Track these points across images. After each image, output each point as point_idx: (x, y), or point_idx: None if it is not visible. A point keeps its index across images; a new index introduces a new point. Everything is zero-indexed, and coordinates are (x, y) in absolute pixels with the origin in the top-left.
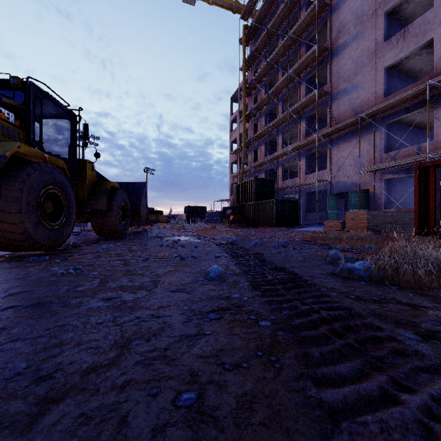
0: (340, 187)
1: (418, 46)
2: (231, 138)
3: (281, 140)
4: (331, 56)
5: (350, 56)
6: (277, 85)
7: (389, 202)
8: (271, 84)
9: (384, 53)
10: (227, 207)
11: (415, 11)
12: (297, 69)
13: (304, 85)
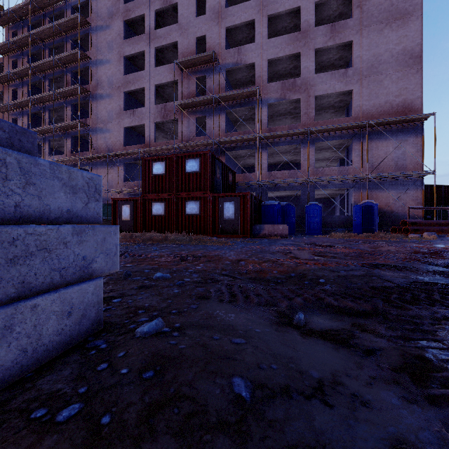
0: None
1: (139, 124)
2: None
3: (48, 147)
4: (92, 98)
5: (105, 106)
6: (42, 95)
7: None
8: (36, 85)
9: (124, 118)
10: None
11: (143, 99)
12: (63, 92)
13: (70, 108)
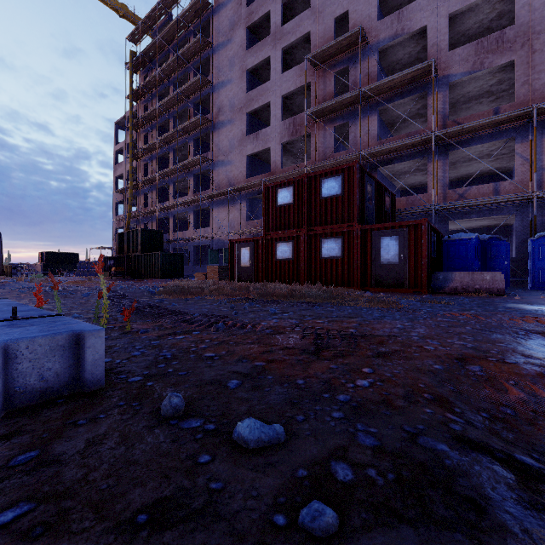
0: (220, 244)
1: (264, 149)
2: (116, 173)
3: (173, 190)
4: (214, 128)
5: (227, 135)
6: (167, 135)
7: None
8: (163, 127)
9: (247, 144)
10: (108, 257)
11: (268, 118)
12: (186, 127)
13: (193, 143)
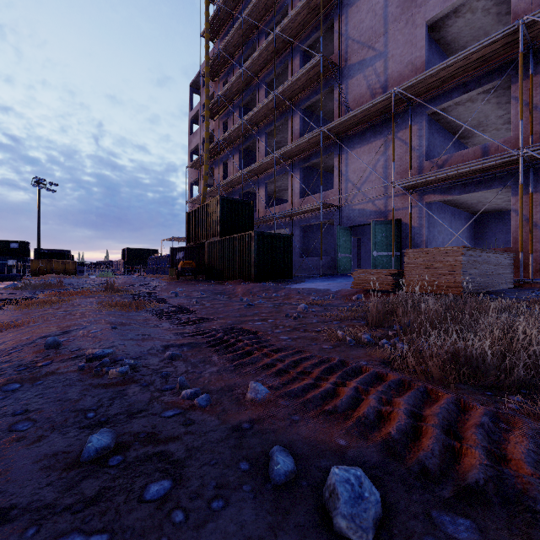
0: (354, 217)
1: None
2: (191, 146)
3: (264, 145)
4: (340, 10)
5: (370, 6)
6: (257, 53)
7: (428, 240)
8: None
9: None
10: (177, 248)
11: None
12: (288, 27)
13: (298, 57)
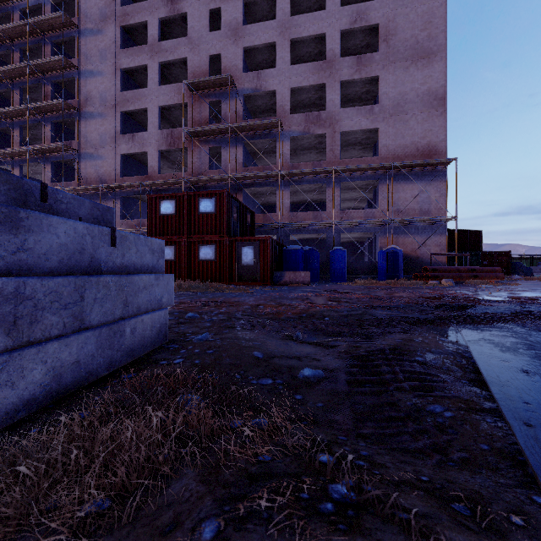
0: None
1: (140, 152)
2: None
3: (19, 174)
4: (79, 116)
5: (96, 128)
6: (12, 109)
7: None
8: (2, 94)
9: (121, 143)
10: None
11: (144, 121)
12: (41, 107)
13: (50, 126)
